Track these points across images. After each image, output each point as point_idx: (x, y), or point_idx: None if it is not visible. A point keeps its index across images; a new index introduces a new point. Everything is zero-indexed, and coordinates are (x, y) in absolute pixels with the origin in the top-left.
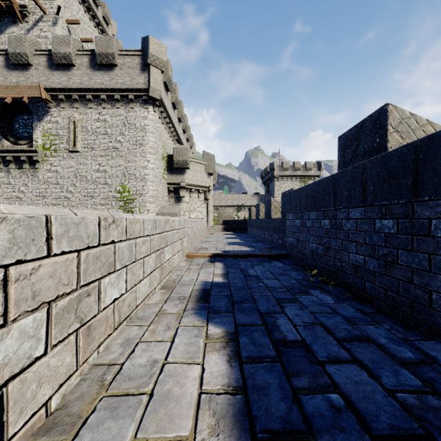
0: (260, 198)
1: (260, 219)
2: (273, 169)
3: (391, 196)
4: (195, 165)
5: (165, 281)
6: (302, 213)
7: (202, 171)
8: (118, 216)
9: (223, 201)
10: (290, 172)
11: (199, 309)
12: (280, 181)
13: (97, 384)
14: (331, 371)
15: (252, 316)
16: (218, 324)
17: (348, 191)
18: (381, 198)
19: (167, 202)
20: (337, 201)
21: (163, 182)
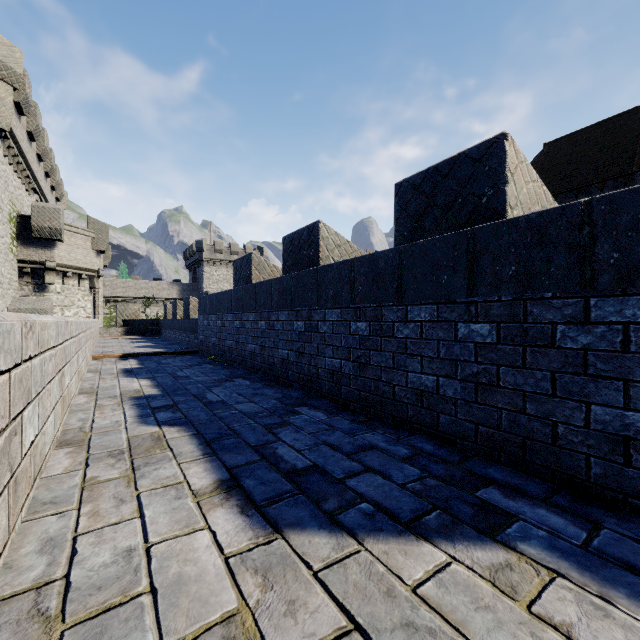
0: (182, 288)
1: (177, 319)
2: (202, 249)
3: (238, 309)
4: (74, 236)
5: (87, 371)
6: (208, 316)
7: (86, 246)
8: (79, 319)
9: (120, 290)
10: (225, 256)
11: (128, 375)
12: (212, 267)
13: (89, 391)
14: (195, 379)
15: (163, 374)
16: (142, 378)
17: (227, 304)
18: (236, 310)
19: (16, 290)
20: (223, 309)
21: (11, 258)
